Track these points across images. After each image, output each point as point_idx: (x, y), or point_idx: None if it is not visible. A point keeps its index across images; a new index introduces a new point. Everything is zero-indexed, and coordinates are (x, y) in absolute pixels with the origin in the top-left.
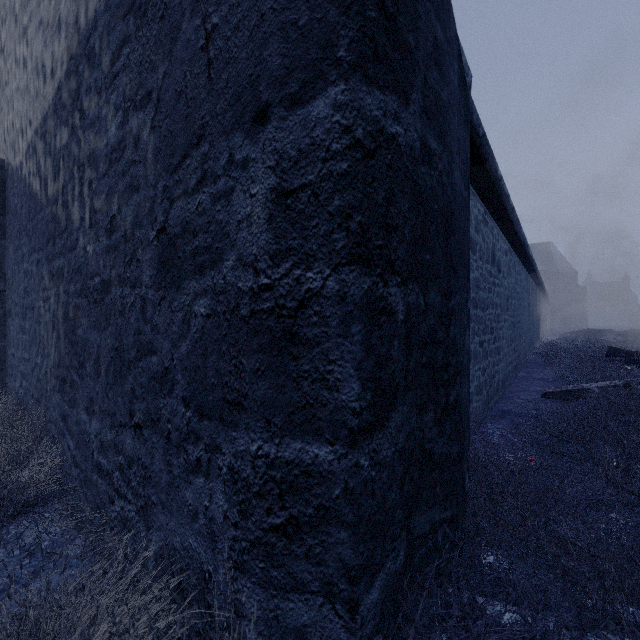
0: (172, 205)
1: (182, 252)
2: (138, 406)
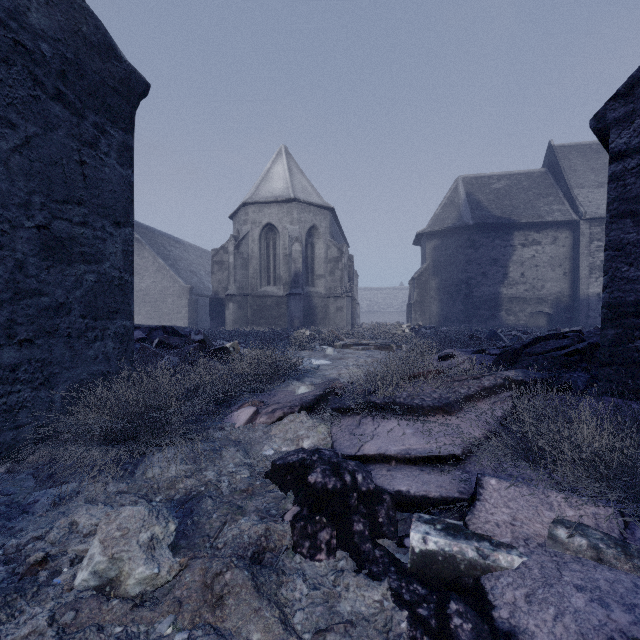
0: (56, 220)
1: (71, 249)
2: (24, 329)
